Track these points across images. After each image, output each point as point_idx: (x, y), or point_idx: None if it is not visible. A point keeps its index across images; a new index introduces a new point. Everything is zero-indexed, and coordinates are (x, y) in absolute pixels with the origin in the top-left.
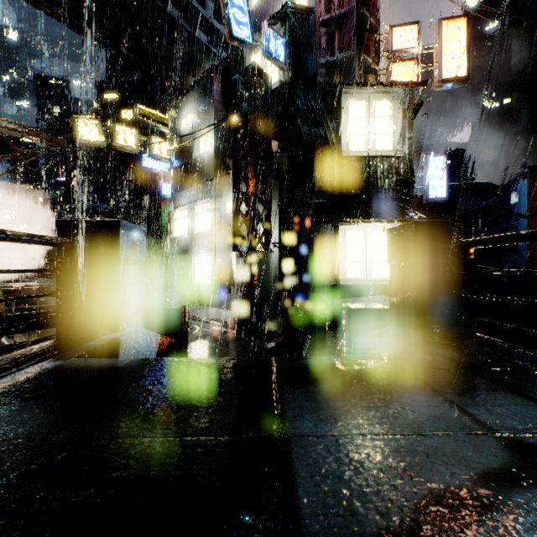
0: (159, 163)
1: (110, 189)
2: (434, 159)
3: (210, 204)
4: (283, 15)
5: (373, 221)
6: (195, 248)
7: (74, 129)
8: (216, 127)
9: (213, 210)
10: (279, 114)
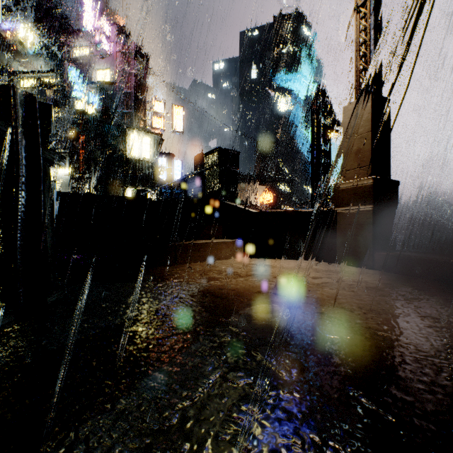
0: None
1: None
2: (176, 161)
3: None
4: (97, 84)
5: (139, 187)
6: None
7: None
8: None
9: None
10: (95, 130)
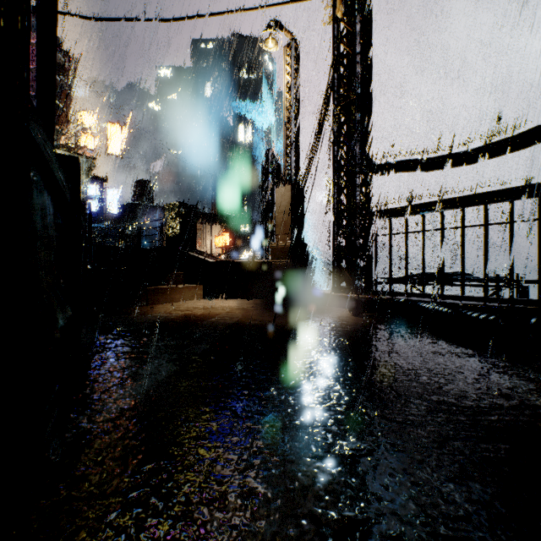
0: None
1: None
2: (110, 190)
3: None
4: None
5: None
6: None
7: None
8: None
9: None
10: None
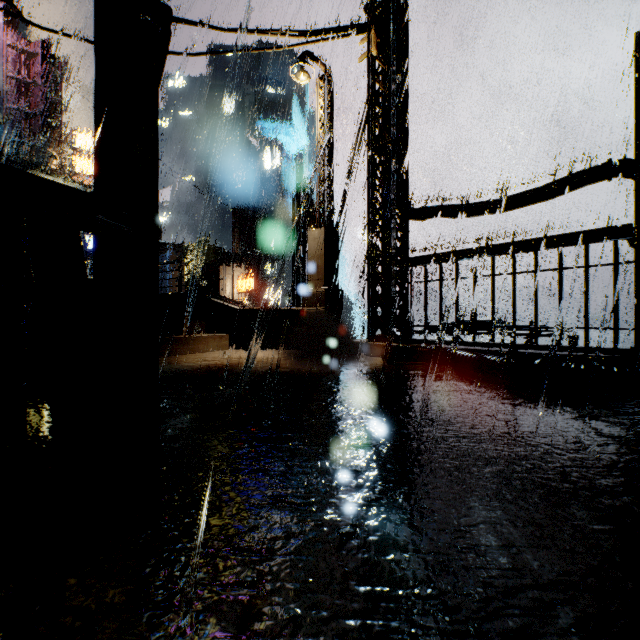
0: None
1: None
2: None
3: None
4: None
5: None
6: None
7: None
8: None
9: None
10: None
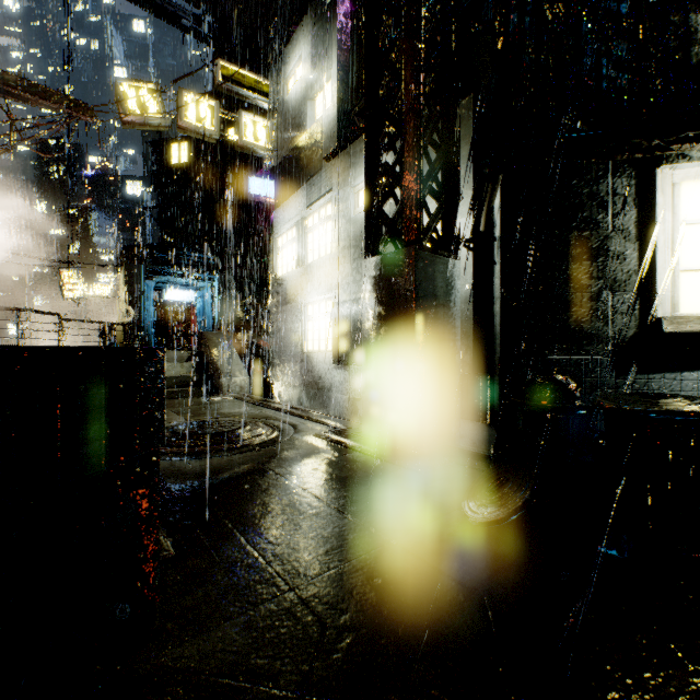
0: (272, 188)
1: (214, 236)
2: None
3: (330, 205)
4: None
5: None
6: (306, 290)
7: (116, 99)
8: (342, 62)
9: (335, 212)
10: None
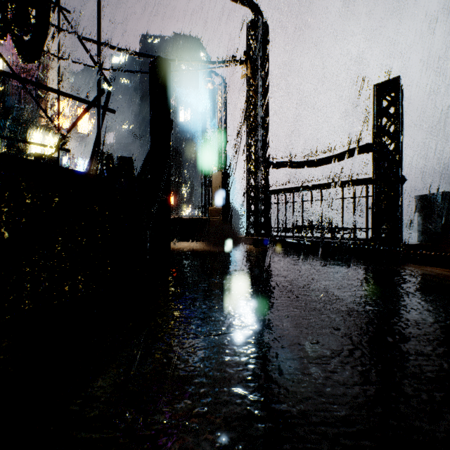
0: None
1: None
2: (78, 160)
3: None
4: None
5: None
6: None
7: None
8: None
9: None
10: None
